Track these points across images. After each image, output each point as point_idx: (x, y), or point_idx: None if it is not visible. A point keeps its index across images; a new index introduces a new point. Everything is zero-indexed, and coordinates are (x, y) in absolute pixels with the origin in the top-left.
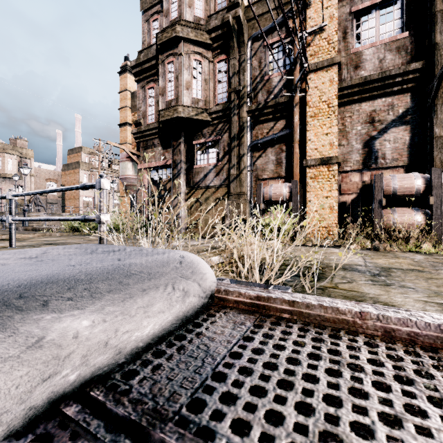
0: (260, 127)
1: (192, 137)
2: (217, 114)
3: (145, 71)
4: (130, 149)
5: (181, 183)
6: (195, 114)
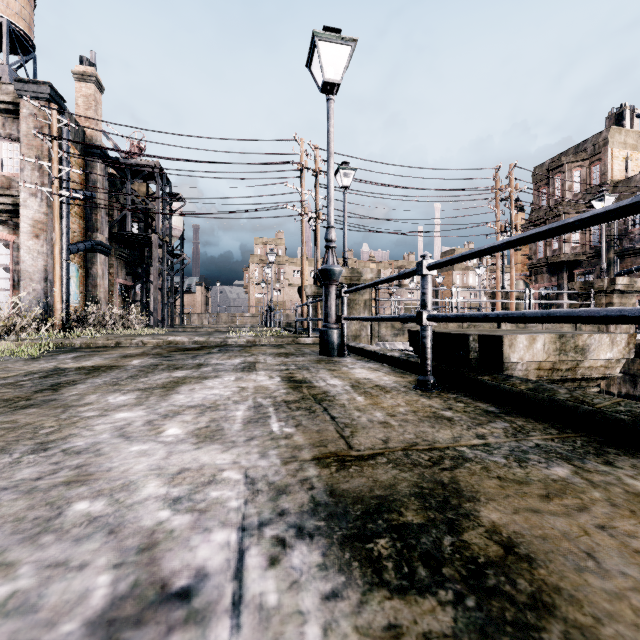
0: (625, 261)
1: (572, 268)
2: (590, 255)
3: (535, 225)
4: (525, 277)
5: (563, 298)
6: (573, 257)
